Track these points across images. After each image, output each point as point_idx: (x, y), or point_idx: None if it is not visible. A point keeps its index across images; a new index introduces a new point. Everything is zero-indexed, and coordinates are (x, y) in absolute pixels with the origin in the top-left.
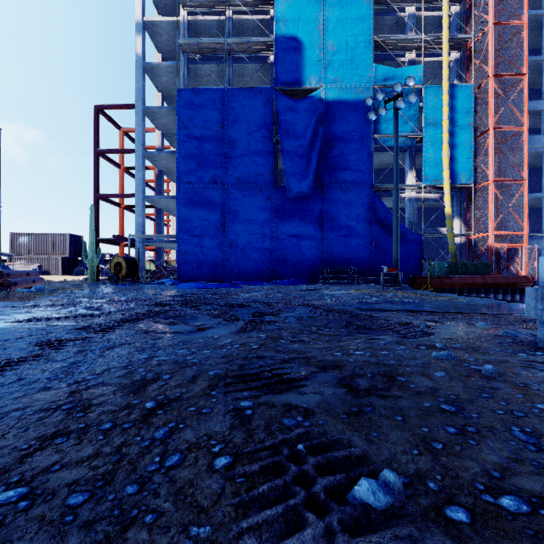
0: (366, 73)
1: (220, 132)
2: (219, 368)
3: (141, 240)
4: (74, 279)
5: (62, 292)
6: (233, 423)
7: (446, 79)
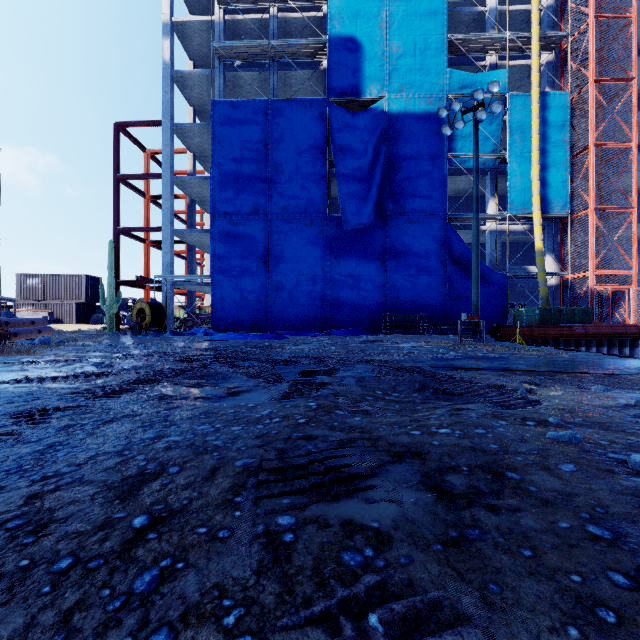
0: (439, 80)
1: (263, 152)
2: (251, 455)
3: (169, 282)
4: (91, 328)
5: (72, 345)
6: (262, 561)
7: (536, 86)
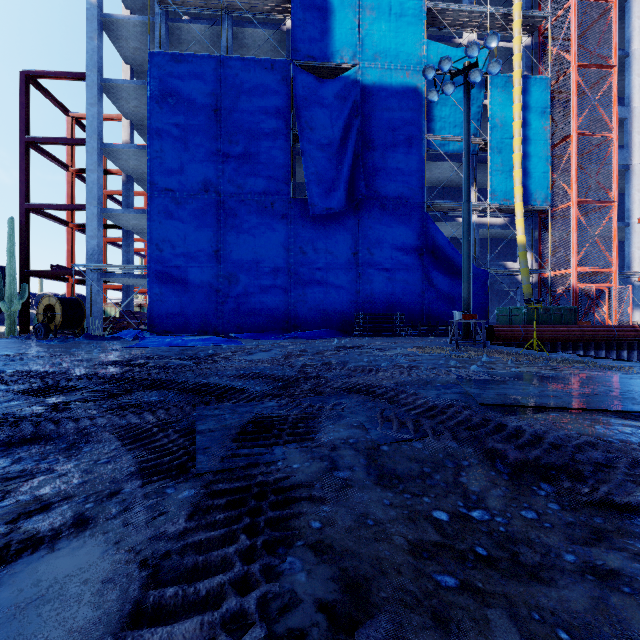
0: (416, 51)
1: (213, 118)
2: None
3: (95, 273)
4: None
5: None
6: None
7: (518, 66)
